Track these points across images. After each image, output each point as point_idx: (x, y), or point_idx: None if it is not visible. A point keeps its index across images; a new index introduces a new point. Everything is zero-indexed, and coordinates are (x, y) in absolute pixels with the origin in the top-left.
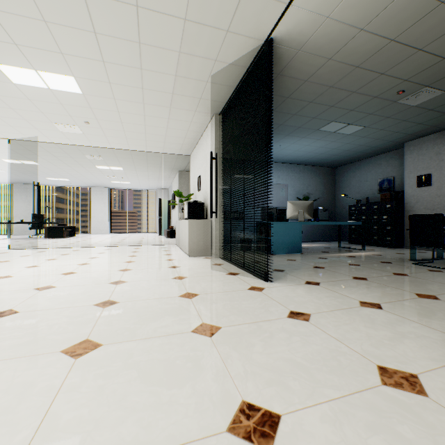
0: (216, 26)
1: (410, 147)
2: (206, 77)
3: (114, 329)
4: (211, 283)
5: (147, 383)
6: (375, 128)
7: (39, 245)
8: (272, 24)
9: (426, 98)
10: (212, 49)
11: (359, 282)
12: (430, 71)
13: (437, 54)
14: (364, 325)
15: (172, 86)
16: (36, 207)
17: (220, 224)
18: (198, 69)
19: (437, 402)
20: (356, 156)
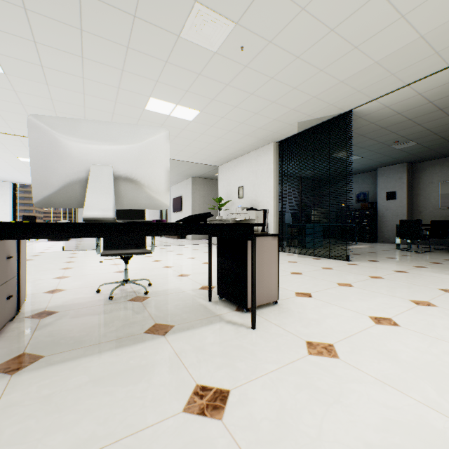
0: (327, 102)
1: (381, 171)
2: (293, 122)
3: (337, 280)
4: (320, 263)
5: (399, 288)
6: (367, 158)
7: (74, 247)
8: (358, 105)
9: (406, 146)
10: (313, 110)
11: (395, 259)
12: (417, 134)
13: (425, 127)
14: (432, 272)
15: (264, 124)
16: (12, 207)
17: (276, 226)
18: (293, 118)
19: None
20: (341, 174)
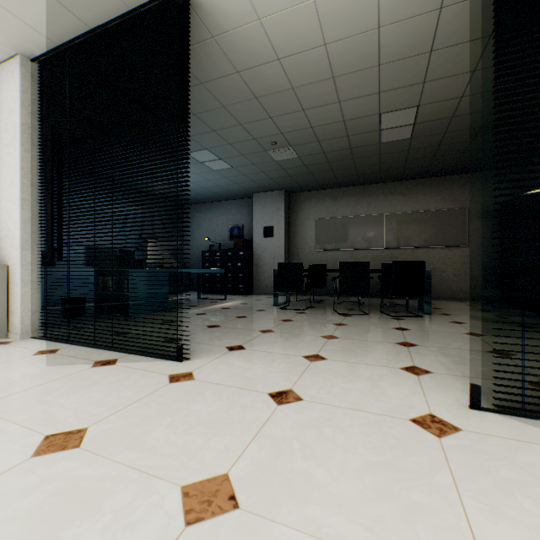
0: None
1: (258, 198)
2: None
3: None
4: (84, 393)
5: None
6: (240, 171)
7: None
8: None
9: (286, 157)
10: None
11: (273, 335)
12: (299, 133)
13: (310, 121)
14: (342, 381)
15: None
16: None
17: (35, 274)
18: None
19: (471, 431)
20: (210, 196)
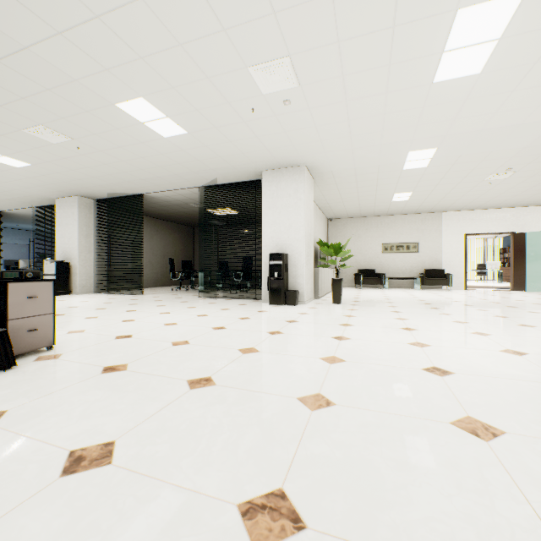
0: None
1: None
2: None
3: None
4: None
5: None
6: None
7: None
8: (2, 210)
9: None
10: None
11: None
12: None
13: None
14: None
15: None
16: None
17: None
18: None
19: None
20: None
